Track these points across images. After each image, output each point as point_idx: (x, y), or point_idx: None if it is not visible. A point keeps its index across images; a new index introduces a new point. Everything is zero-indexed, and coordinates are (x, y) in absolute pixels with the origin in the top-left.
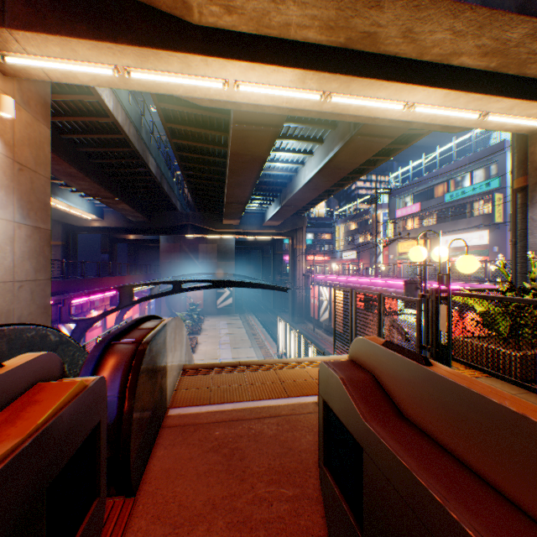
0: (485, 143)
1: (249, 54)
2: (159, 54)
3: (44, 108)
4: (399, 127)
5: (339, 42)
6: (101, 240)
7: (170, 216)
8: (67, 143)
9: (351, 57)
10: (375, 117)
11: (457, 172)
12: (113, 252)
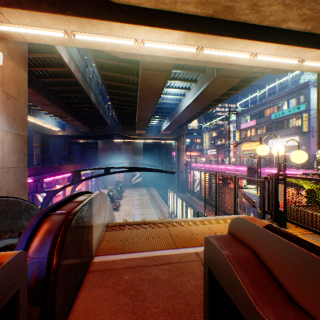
0: (296, 82)
1: (150, 22)
2: (93, 22)
3: (23, 60)
4: (245, 70)
5: (208, 13)
6: (64, 143)
7: (104, 129)
8: (41, 84)
9: (217, 23)
10: (231, 63)
11: (279, 100)
12: (70, 150)
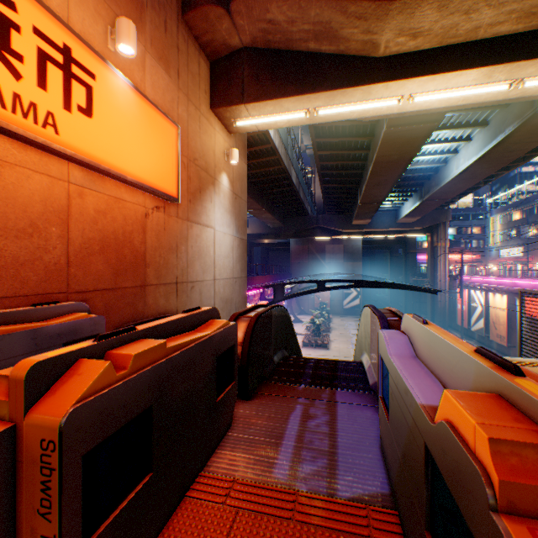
0: None
1: (430, 68)
2: (346, 92)
3: (244, 150)
4: None
5: None
6: None
7: (301, 221)
8: None
9: None
10: None
11: None
12: (251, 255)
